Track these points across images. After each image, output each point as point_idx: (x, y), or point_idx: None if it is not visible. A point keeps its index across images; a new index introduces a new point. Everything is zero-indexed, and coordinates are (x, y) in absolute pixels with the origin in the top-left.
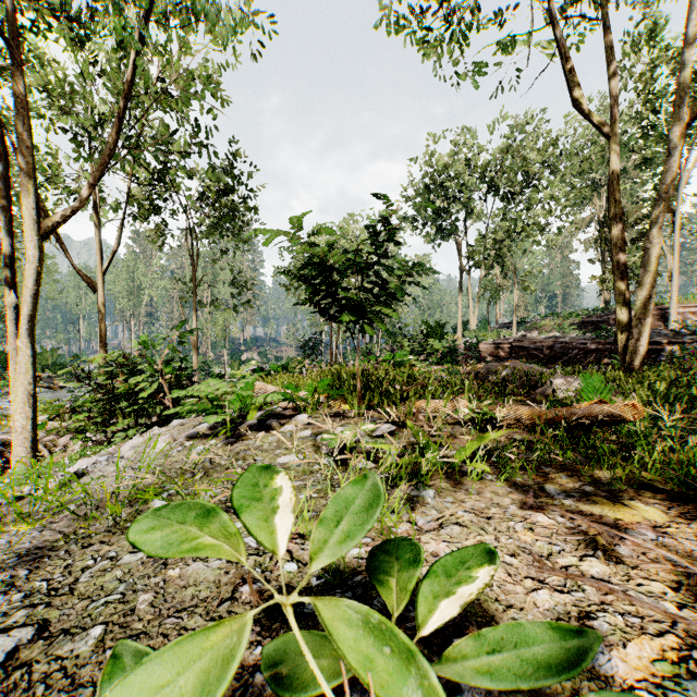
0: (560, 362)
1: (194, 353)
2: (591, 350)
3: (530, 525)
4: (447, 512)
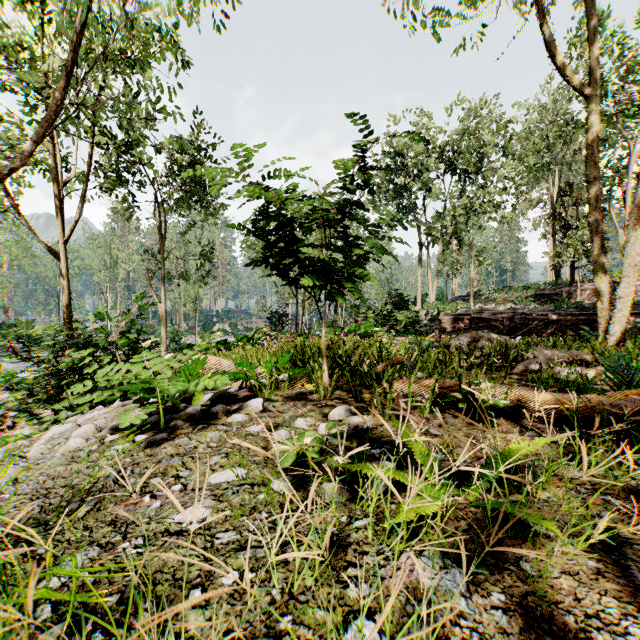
0: (520, 332)
1: (162, 324)
2: (552, 321)
3: None
4: None
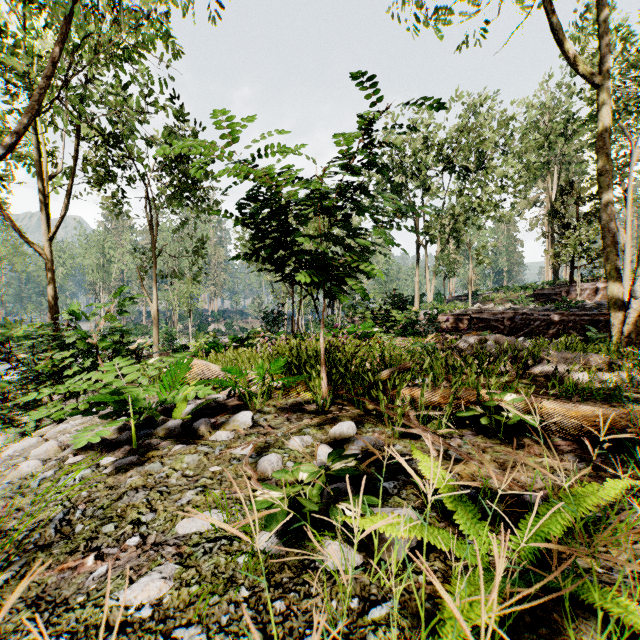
0: (521, 333)
1: (154, 324)
2: (555, 321)
3: None
4: None
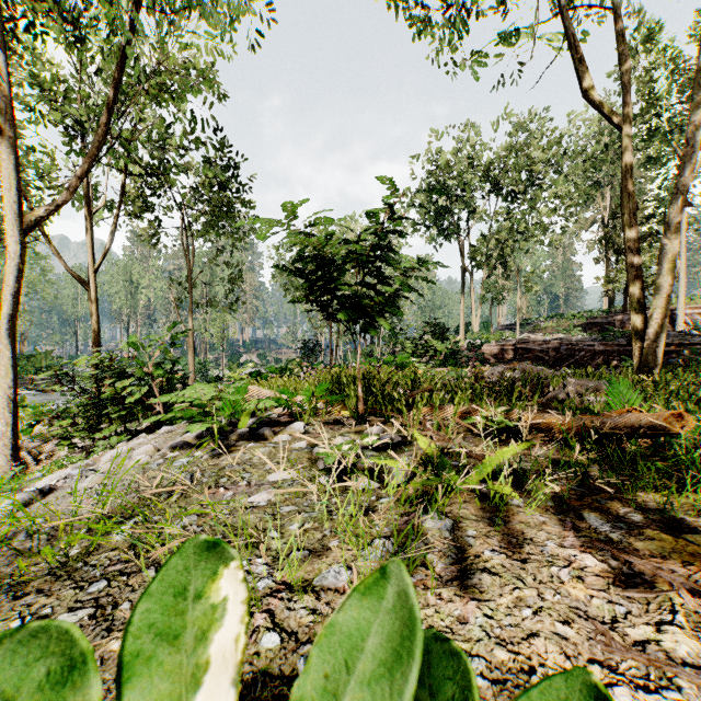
0: (566, 364)
1: (190, 355)
2: (599, 351)
3: (578, 572)
4: (470, 551)
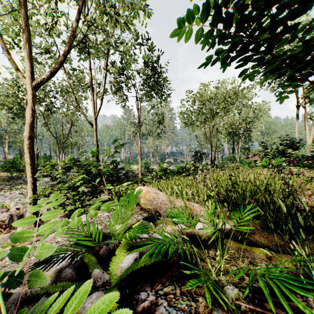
0: None
1: (139, 159)
2: None
3: None
4: None
